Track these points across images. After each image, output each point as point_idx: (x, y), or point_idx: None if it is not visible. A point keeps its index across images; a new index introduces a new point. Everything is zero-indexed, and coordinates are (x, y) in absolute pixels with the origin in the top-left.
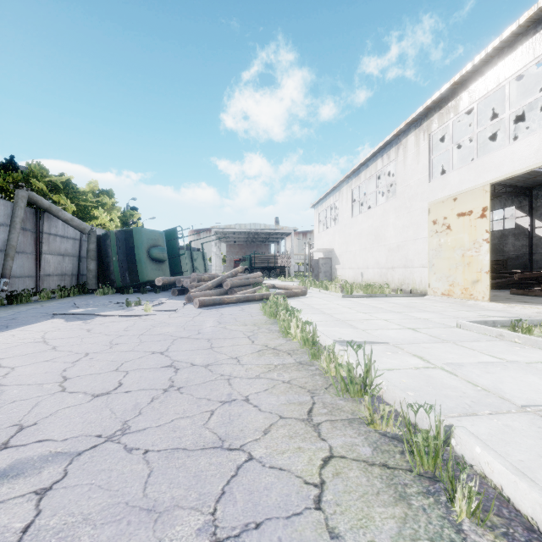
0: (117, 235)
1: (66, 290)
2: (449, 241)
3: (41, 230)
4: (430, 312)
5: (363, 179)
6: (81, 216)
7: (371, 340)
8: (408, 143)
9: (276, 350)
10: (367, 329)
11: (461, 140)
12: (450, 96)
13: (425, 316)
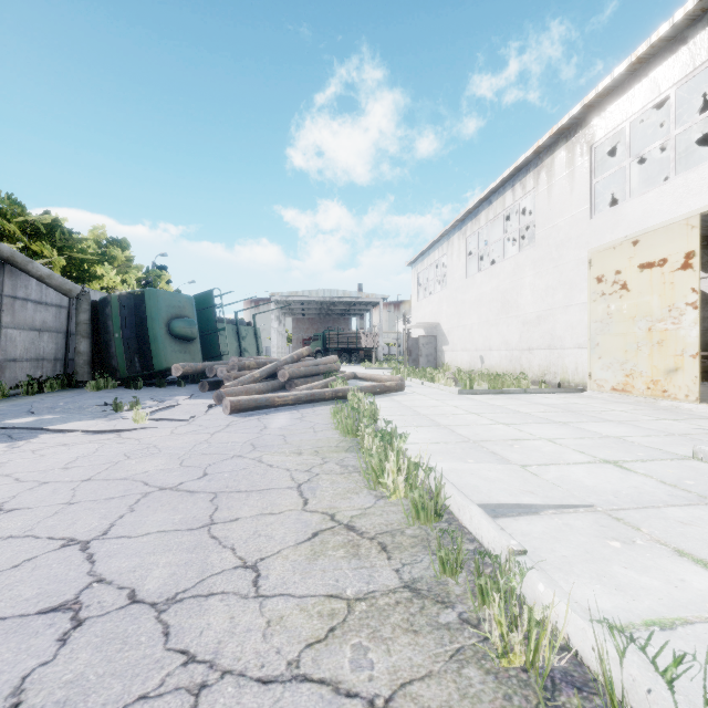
0: (121, 300)
1: (35, 384)
2: (625, 308)
3: (0, 292)
4: (616, 423)
5: (484, 221)
6: (77, 274)
7: (556, 501)
8: (555, 163)
9: (353, 531)
10: (529, 462)
11: (647, 149)
12: (626, 84)
13: (613, 431)
